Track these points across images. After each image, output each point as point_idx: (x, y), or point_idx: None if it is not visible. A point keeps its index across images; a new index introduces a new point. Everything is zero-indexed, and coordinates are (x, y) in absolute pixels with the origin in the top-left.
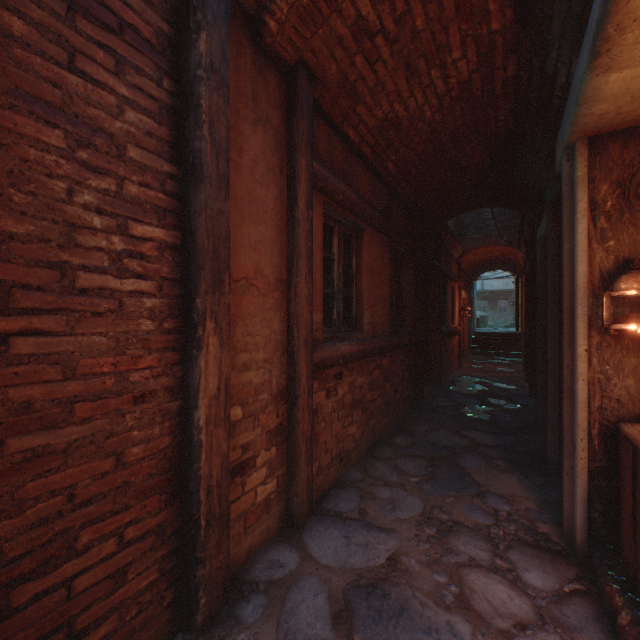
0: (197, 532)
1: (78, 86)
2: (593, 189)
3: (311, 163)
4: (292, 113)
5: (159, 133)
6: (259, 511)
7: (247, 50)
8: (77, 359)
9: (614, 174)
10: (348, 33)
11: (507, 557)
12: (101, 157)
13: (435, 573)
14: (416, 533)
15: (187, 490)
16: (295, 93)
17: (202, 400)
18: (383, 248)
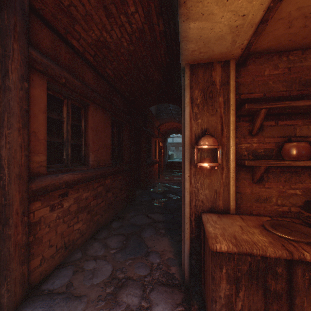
0: None
1: None
2: (192, 92)
3: (27, 49)
4: (4, 7)
5: None
6: None
7: None
8: None
9: (201, 85)
10: None
11: (149, 298)
12: None
13: None
14: (100, 294)
15: None
16: None
17: None
18: (106, 117)
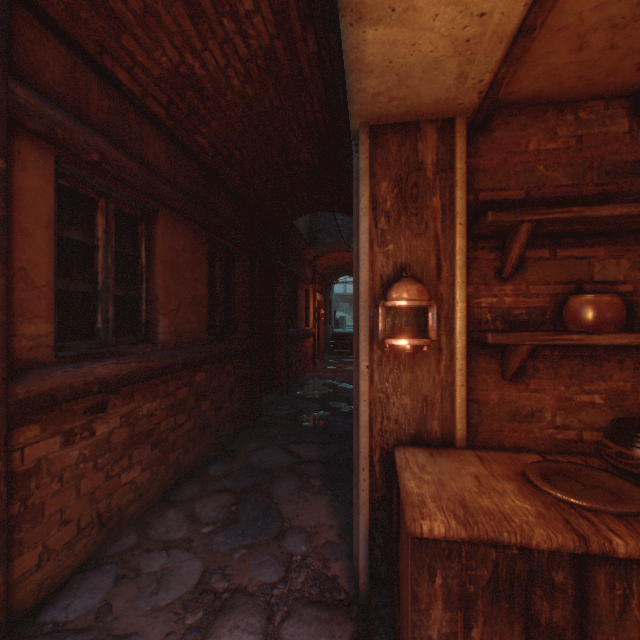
0: None
1: None
2: (375, 185)
3: (3, 83)
4: None
5: None
6: None
7: None
8: None
9: (394, 171)
10: None
11: (280, 635)
12: None
13: None
14: (171, 630)
15: None
16: None
17: None
18: (197, 239)
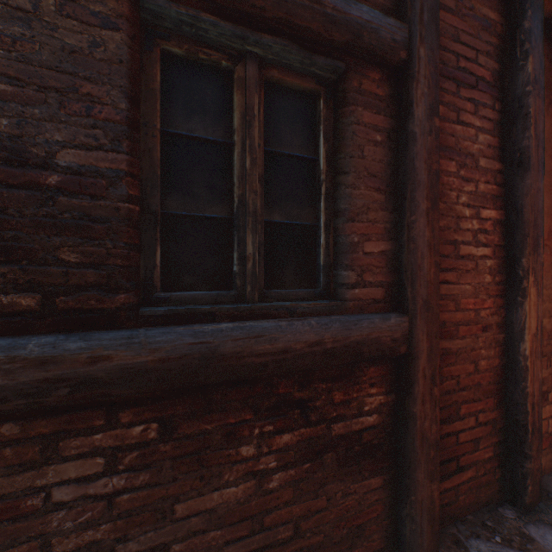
0: (524, 434)
1: (459, 131)
2: None
3: None
4: None
5: (492, 143)
6: (549, 440)
7: None
8: (459, 299)
9: None
10: None
11: None
12: (467, 171)
13: None
14: None
15: (509, 401)
16: None
17: (526, 335)
18: None
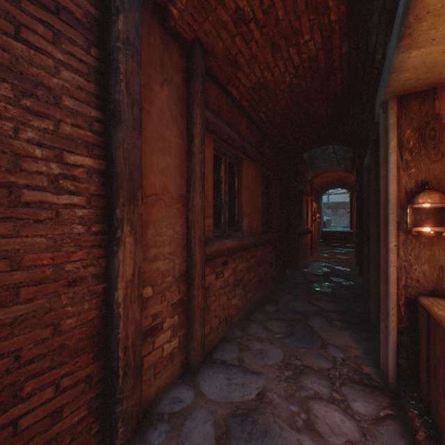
0: (116, 380)
1: (23, 51)
2: (400, 132)
3: (204, 112)
4: (190, 76)
5: (88, 88)
6: (165, 362)
7: (156, 30)
8: (22, 255)
9: (415, 122)
10: (230, 20)
11: (341, 391)
12: (41, 104)
13: (290, 404)
14: (278, 375)
15: (109, 349)
16: (192, 62)
17: (120, 283)
18: (257, 173)
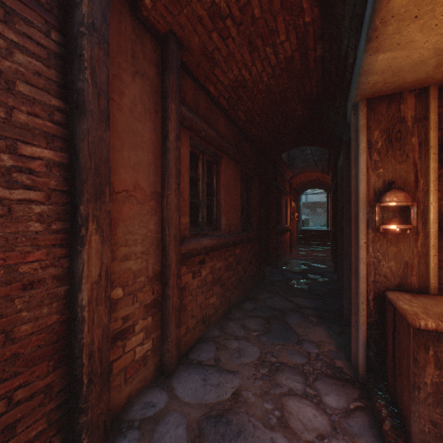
0: (80, 388)
1: None
2: (370, 134)
3: (180, 107)
4: (164, 70)
5: (47, 74)
6: (137, 365)
7: (127, 18)
8: None
9: (382, 124)
10: (206, 14)
11: (314, 386)
12: None
13: (265, 402)
14: (254, 373)
15: (73, 355)
16: (167, 55)
17: (85, 285)
18: (236, 171)
